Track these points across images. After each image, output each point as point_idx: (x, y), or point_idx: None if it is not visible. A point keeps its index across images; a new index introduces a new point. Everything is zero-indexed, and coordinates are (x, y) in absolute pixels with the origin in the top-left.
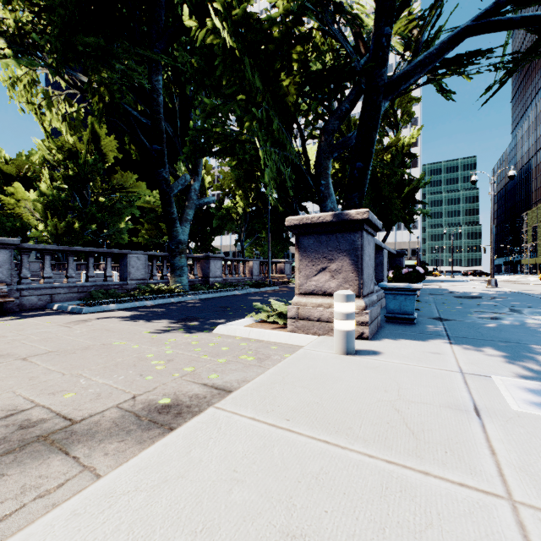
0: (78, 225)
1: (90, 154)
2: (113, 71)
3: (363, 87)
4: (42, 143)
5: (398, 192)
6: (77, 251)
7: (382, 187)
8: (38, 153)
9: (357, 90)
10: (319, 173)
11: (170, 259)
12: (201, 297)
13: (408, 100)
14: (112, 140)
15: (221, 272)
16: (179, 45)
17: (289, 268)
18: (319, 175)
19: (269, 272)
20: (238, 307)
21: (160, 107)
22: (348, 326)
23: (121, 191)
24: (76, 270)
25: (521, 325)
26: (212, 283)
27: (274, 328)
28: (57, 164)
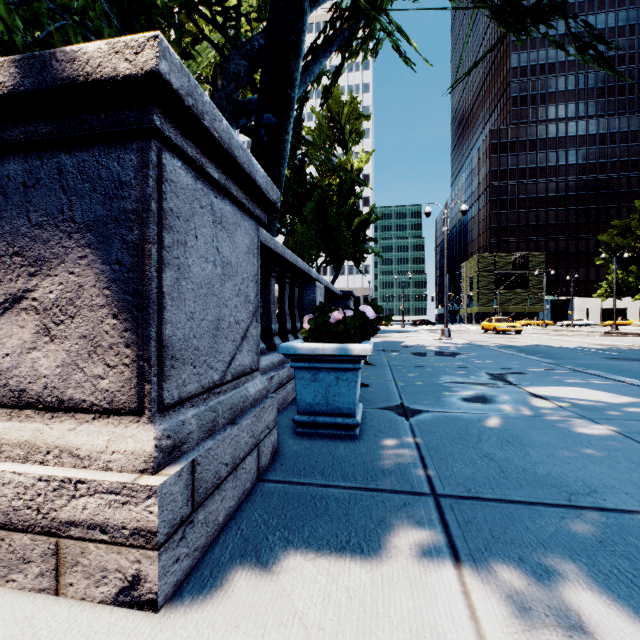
0: None
1: None
2: None
3: None
4: None
5: (348, 224)
6: None
7: (330, 215)
8: None
9: None
10: None
11: None
12: None
13: (359, 114)
14: None
15: None
16: None
17: None
18: None
19: None
20: None
21: None
22: None
23: None
24: None
25: (534, 415)
26: None
27: None
28: None
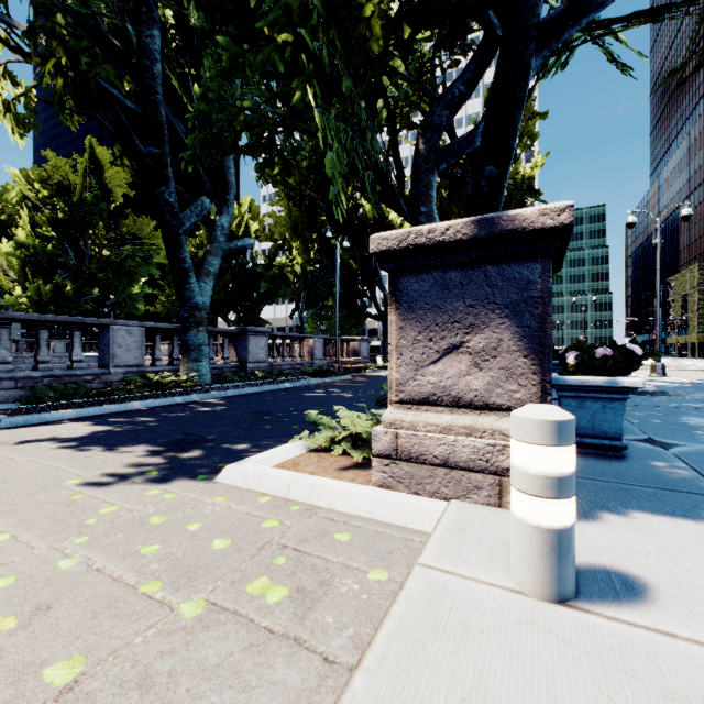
0: (70, 288)
1: (88, 190)
2: (73, 15)
3: (499, 34)
4: (21, 173)
5: None
6: (14, 319)
7: None
8: (16, 188)
9: (477, 62)
10: (418, 195)
11: (180, 333)
12: (230, 394)
13: (531, 115)
14: (121, 171)
15: (267, 354)
16: (198, 2)
17: (366, 348)
18: (416, 198)
19: (337, 354)
20: (285, 413)
21: (156, 83)
22: (562, 516)
23: (133, 242)
24: (69, 351)
25: None
26: (252, 371)
27: (343, 468)
28: (42, 203)
